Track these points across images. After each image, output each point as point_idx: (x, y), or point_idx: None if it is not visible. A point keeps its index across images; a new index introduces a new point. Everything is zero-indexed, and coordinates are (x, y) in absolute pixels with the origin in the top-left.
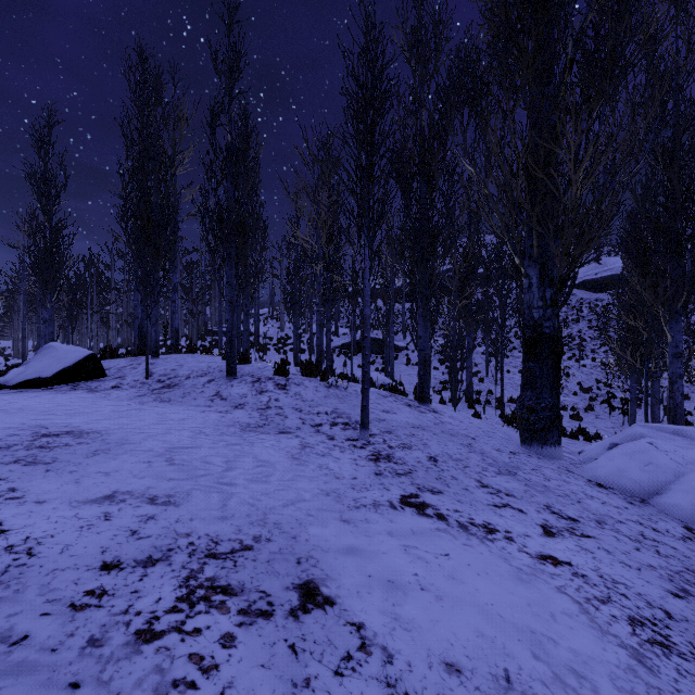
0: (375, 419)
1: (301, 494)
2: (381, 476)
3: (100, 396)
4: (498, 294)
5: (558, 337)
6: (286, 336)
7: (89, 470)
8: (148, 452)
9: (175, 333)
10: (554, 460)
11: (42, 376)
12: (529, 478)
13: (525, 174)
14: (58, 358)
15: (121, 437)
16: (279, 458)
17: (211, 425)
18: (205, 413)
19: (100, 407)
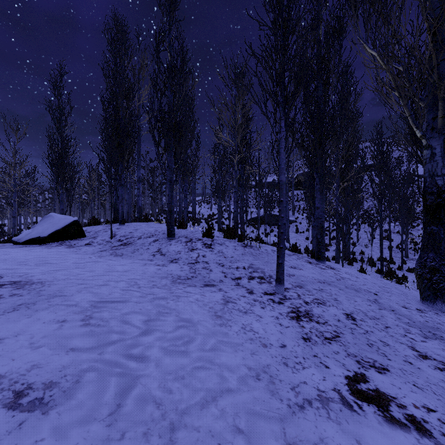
0: (285, 274)
1: (224, 377)
2: (310, 342)
3: (72, 251)
4: (379, 175)
5: None
6: (212, 213)
7: None
8: (71, 307)
9: (139, 210)
10: None
11: (41, 236)
12: None
13: (433, 47)
14: (53, 224)
15: (58, 288)
16: (202, 316)
17: (147, 276)
18: (146, 265)
19: (66, 259)
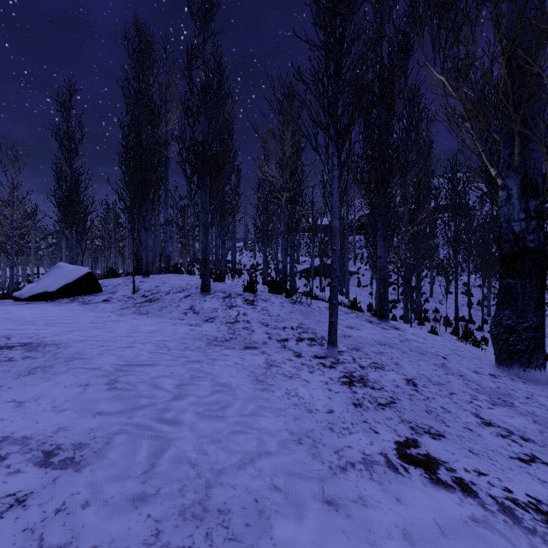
0: (340, 335)
1: (264, 441)
2: (361, 408)
3: (88, 308)
4: (453, 218)
5: (544, 251)
6: (256, 263)
7: (2, 398)
8: (93, 370)
9: (166, 259)
10: (541, 386)
11: (48, 290)
12: (531, 411)
13: (508, 73)
14: (62, 276)
15: (76, 350)
16: (241, 381)
17: (178, 338)
18: (176, 325)
19: (81, 318)
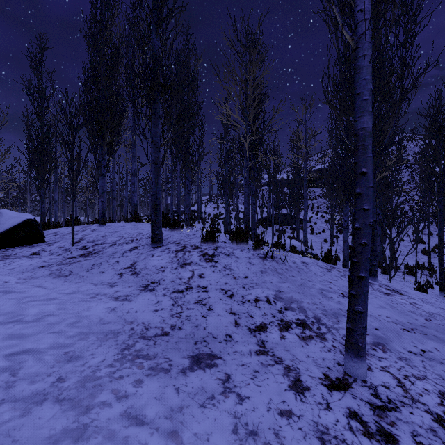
0: (341, 313)
1: None
2: None
3: None
4: (439, 159)
5: None
6: (219, 213)
7: None
8: None
9: (134, 208)
10: None
11: None
12: None
13: None
14: None
15: None
16: None
17: (73, 335)
18: (93, 300)
19: None
